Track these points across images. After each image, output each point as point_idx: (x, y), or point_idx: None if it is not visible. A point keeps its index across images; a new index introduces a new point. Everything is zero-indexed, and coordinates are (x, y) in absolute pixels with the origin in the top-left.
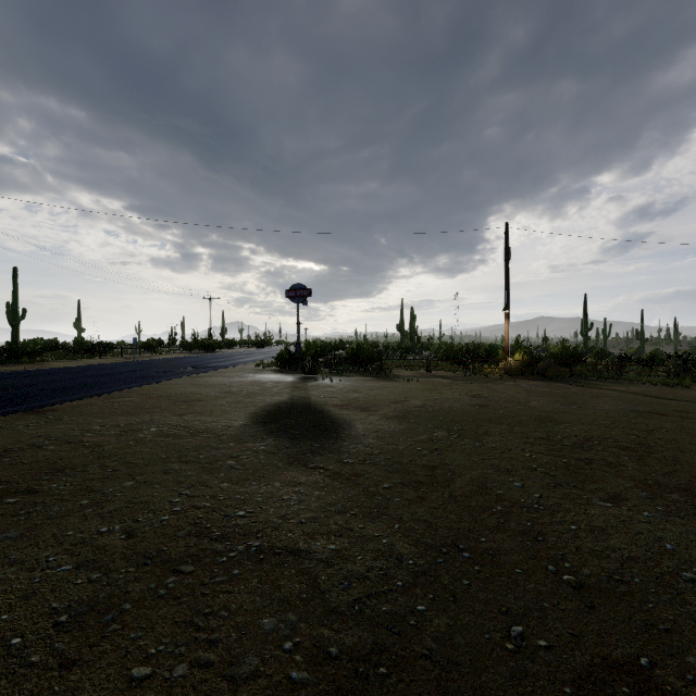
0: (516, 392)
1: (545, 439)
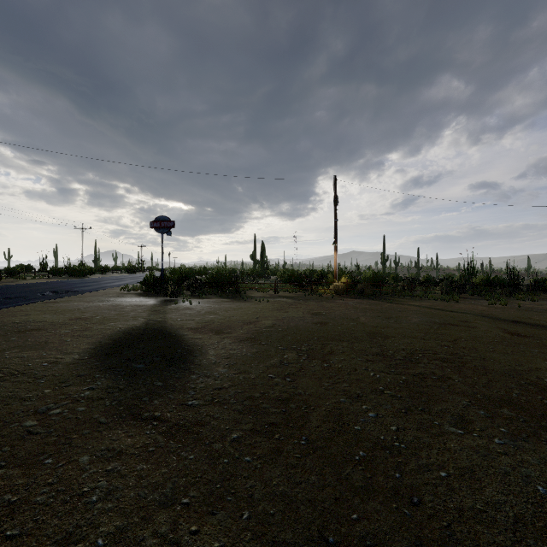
0: (346, 309)
1: (381, 355)
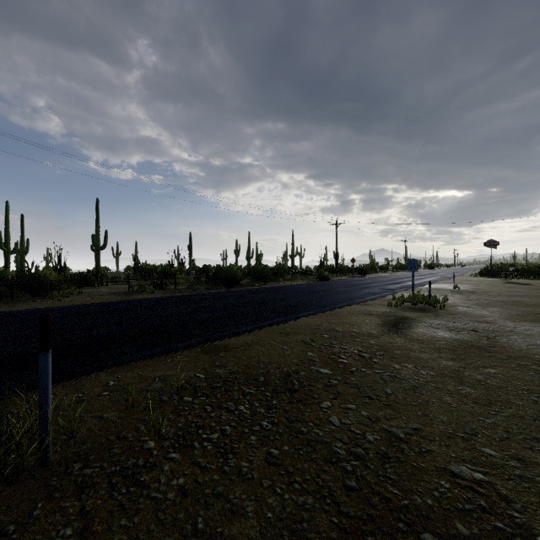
0: None
1: None
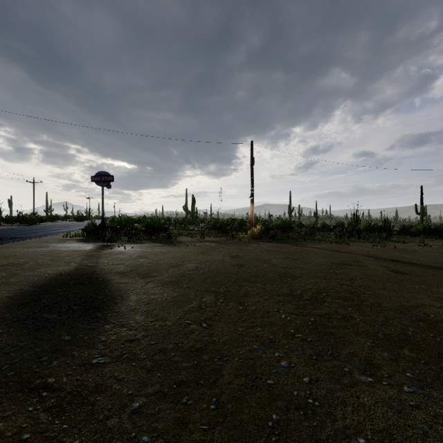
0: (260, 251)
1: (290, 295)
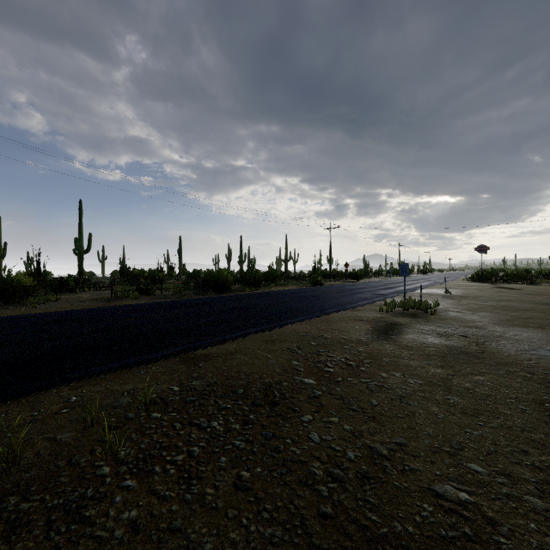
0: None
1: None
